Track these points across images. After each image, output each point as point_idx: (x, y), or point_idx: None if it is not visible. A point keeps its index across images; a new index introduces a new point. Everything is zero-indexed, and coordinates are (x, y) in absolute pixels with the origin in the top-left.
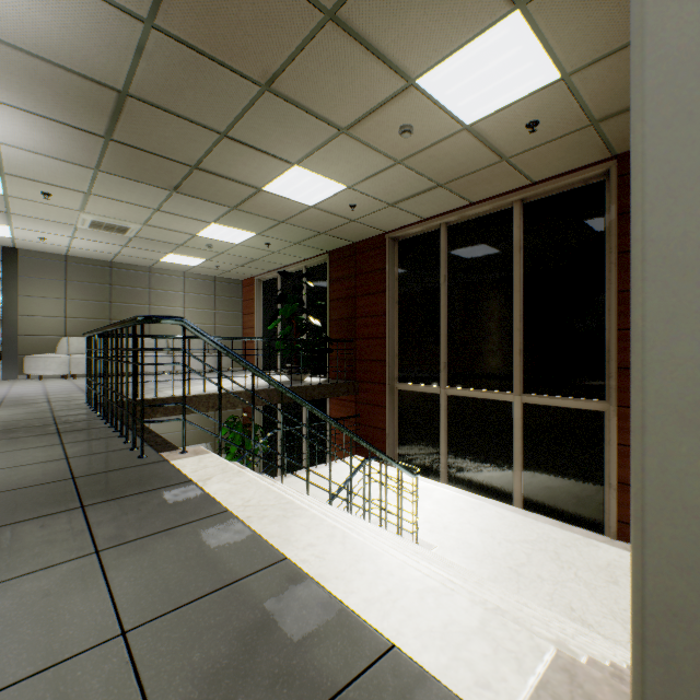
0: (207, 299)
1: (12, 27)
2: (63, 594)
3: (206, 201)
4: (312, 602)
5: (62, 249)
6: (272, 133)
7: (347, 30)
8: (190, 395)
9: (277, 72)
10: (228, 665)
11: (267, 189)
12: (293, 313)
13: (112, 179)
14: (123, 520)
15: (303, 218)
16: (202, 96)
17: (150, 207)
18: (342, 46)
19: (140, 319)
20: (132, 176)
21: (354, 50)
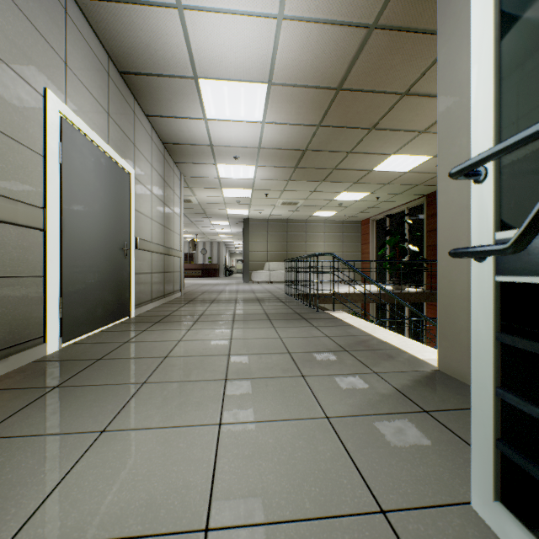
0: (337, 236)
1: (270, 143)
2: (310, 330)
3: (339, 183)
4: (378, 341)
5: (266, 216)
6: (377, 145)
7: (415, 94)
8: (331, 293)
9: (377, 121)
10: (353, 343)
11: (375, 170)
12: (395, 243)
13: (294, 183)
14: (318, 322)
15: (401, 179)
16: (339, 141)
17: (310, 191)
18: (414, 101)
19: (317, 254)
20: (303, 179)
21: (422, 100)
